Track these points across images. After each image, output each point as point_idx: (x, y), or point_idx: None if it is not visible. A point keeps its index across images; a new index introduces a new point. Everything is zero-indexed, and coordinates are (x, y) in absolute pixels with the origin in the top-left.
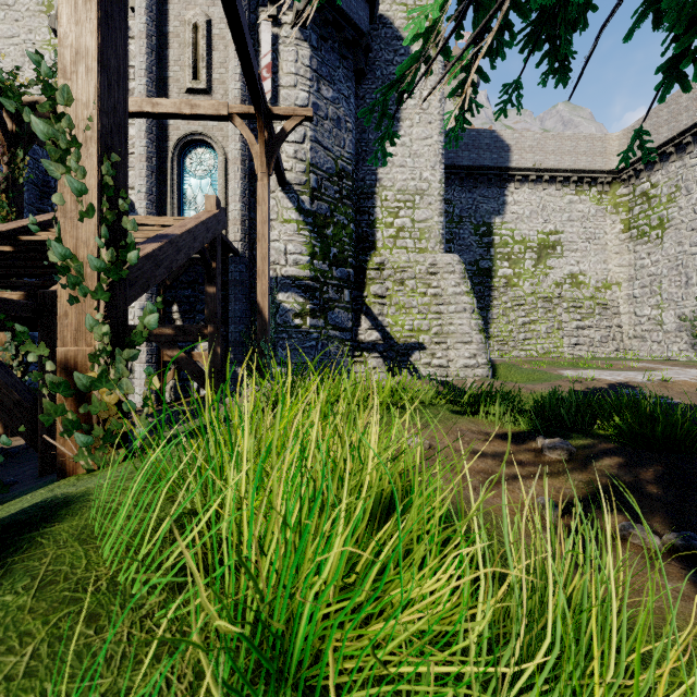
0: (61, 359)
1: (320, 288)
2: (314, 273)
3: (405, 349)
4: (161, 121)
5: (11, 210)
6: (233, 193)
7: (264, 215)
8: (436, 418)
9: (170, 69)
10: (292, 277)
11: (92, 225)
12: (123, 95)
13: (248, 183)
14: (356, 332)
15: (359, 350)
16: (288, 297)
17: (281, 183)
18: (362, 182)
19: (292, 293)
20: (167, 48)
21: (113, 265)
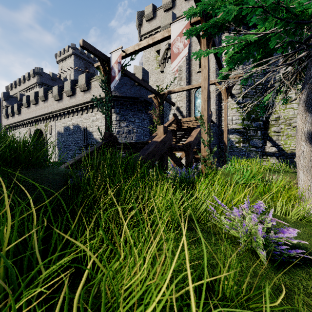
0: (202, 155)
1: (246, 131)
2: (243, 126)
3: (291, 155)
4: (189, 84)
5: (159, 121)
6: (213, 103)
7: (225, 112)
8: (287, 175)
9: (192, 67)
10: (234, 128)
11: (206, 135)
12: (209, 111)
13: (218, 98)
14: (264, 148)
15: (265, 155)
16: (233, 136)
17: (230, 95)
18: (267, 83)
19: (234, 134)
20: (191, 61)
21: (210, 141)
